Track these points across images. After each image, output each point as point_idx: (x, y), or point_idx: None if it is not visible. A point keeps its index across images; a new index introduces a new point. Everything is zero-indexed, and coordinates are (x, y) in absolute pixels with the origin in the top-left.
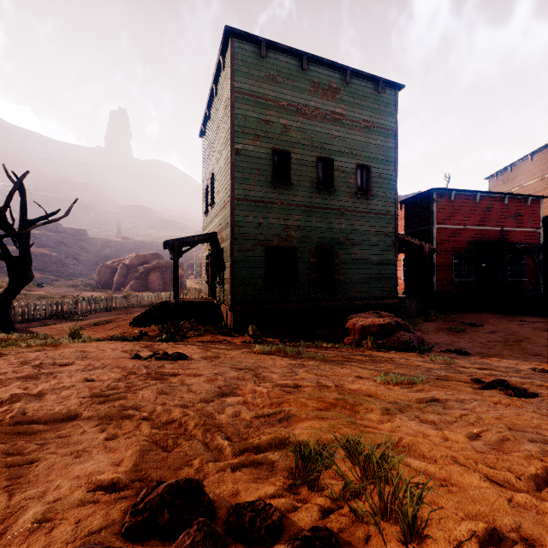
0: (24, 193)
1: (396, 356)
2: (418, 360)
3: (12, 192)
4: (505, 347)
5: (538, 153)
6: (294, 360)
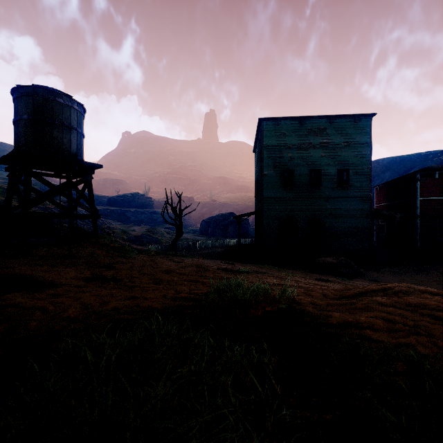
0: (180, 199)
1: (321, 275)
2: (327, 277)
3: (178, 201)
4: (414, 282)
5: None
6: (269, 269)
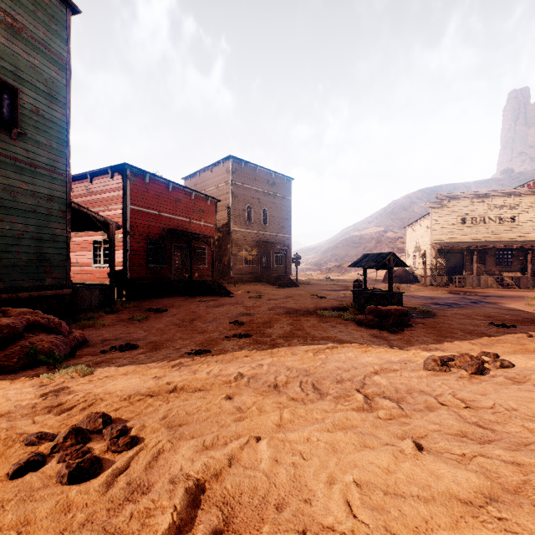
0: None
1: None
2: (12, 392)
3: None
4: (180, 329)
5: (216, 166)
6: None
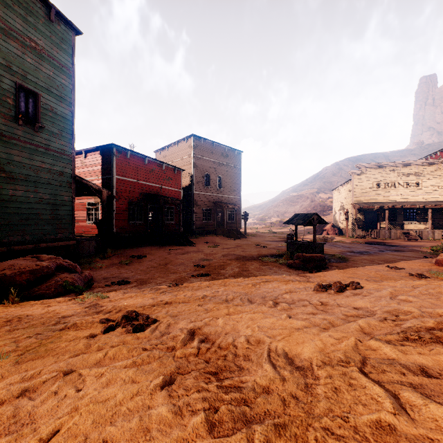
0: None
1: (37, 308)
2: (64, 306)
3: None
4: (157, 270)
5: (181, 142)
6: None
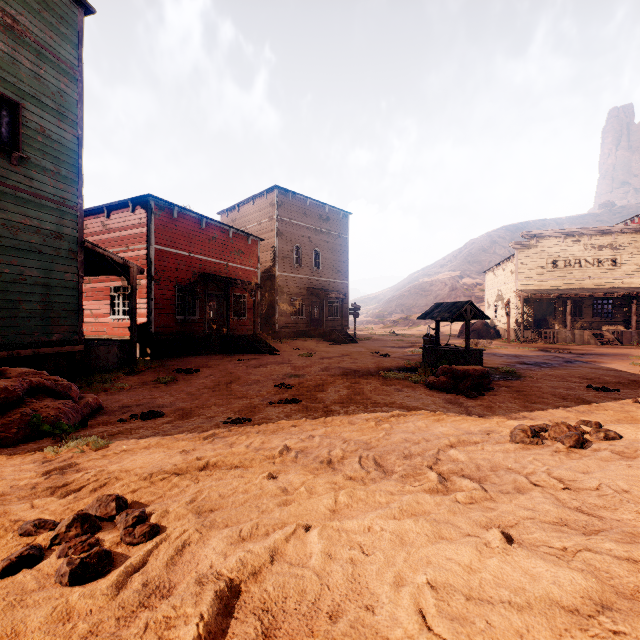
0: None
1: None
2: (8, 469)
3: None
4: (214, 393)
5: (258, 198)
6: None
